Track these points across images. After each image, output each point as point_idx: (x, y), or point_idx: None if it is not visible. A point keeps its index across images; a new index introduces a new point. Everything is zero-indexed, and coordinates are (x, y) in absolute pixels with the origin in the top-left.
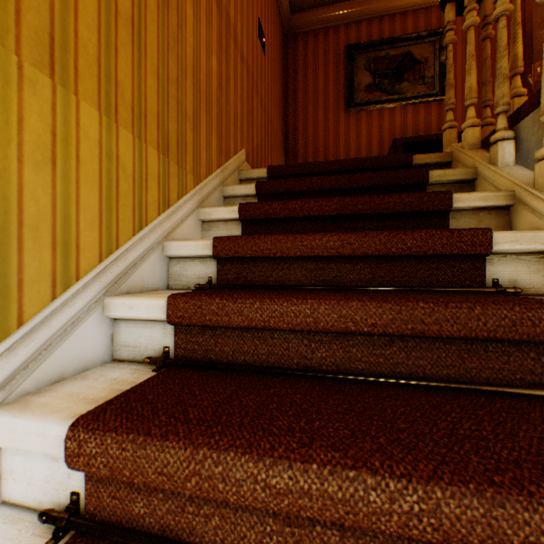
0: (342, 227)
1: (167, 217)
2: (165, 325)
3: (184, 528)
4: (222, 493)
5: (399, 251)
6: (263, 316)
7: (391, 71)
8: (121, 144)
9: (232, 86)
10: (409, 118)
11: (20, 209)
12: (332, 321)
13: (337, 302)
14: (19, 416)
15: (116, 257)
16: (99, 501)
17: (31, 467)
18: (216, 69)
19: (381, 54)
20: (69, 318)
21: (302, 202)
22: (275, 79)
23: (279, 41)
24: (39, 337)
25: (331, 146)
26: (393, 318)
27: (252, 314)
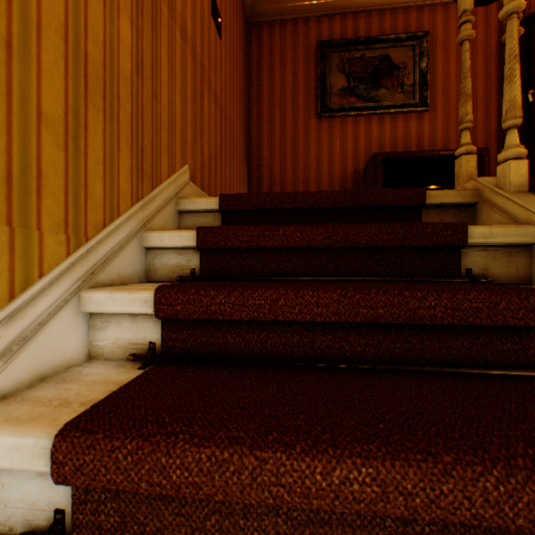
0: (346, 339)
1: None
2: None
3: None
4: None
5: None
6: None
7: (367, 75)
8: None
9: (165, 72)
10: (387, 129)
11: None
12: None
13: None
14: None
15: None
16: None
17: None
18: (129, 40)
19: (356, 55)
20: None
21: (273, 295)
22: (235, 72)
23: (240, 27)
24: None
25: (301, 156)
26: None
27: None
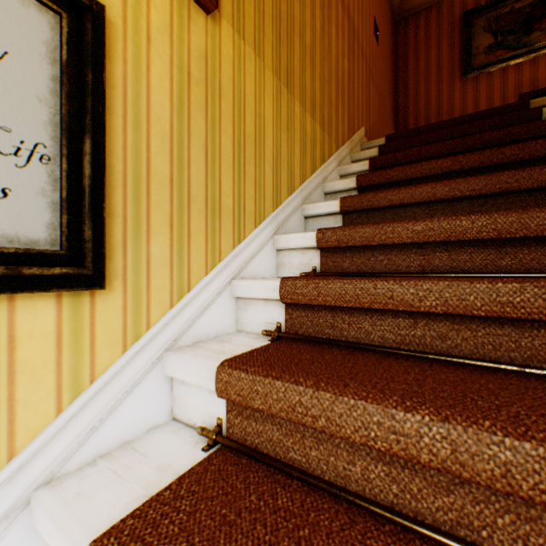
0: None
1: (324, 168)
2: (336, 217)
3: (369, 268)
4: (391, 239)
5: (499, 161)
6: (399, 198)
7: (517, 25)
8: (306, 122)
9: (355, 78)
10: (540, 70)
11: (280, 152)
12: (444, 193)
13: (448, 182)
14: (290, 234)
15: (305, 185)
16: (326, 266)
17: (292, 260)
18: (346, 67)
19: (503, 11)
20: (292, 209)
21: (419, 149)
22: (386, 65)
23: (389, 29)
24: (285, 212)
25: (444, 116)
26: (485, 184)
27: (392, 197)
